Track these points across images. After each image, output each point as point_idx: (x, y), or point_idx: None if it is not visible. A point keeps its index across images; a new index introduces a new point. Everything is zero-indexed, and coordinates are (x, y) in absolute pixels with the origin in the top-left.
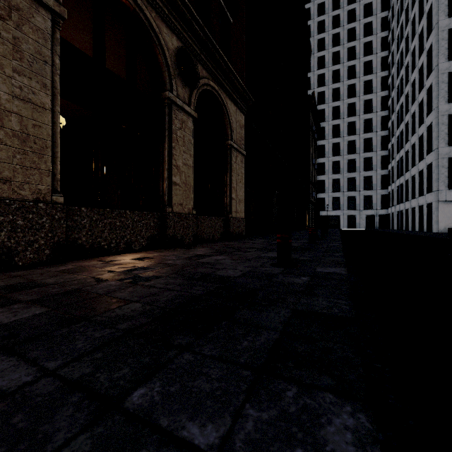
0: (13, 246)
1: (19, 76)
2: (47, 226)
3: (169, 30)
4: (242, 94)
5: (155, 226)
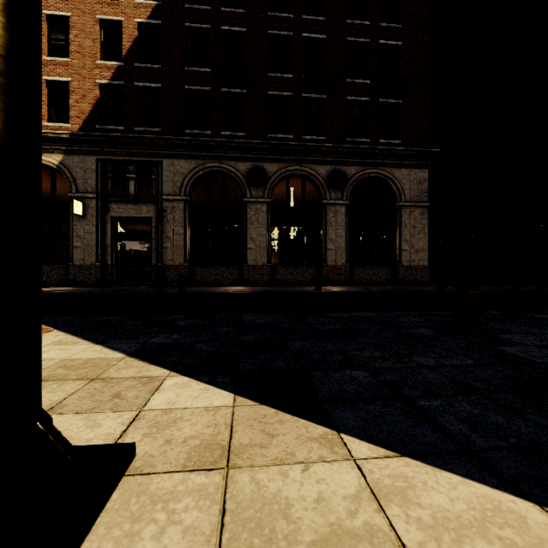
0: (257, 279)
1: (259, 229)
2: (266, 273)
3: (324, 166)
4: (416, 155)
5: (316, 273)
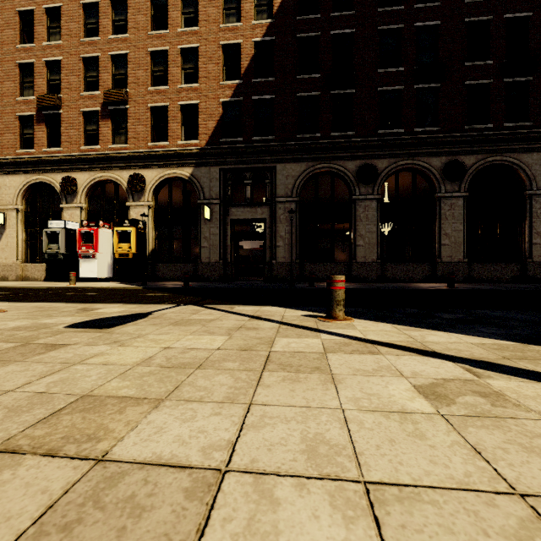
0: (366, 276)
1: (368, 226)
2: (375, 270)
3: (438, 157)
4: None
5: (428, 270)
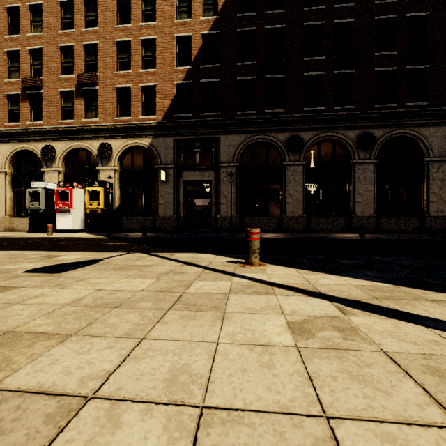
0: (294, 228)
1: (295, 186)
2: (301, 223)
3: (353, 130)
4: (445, 113)
5: (345, 223)
